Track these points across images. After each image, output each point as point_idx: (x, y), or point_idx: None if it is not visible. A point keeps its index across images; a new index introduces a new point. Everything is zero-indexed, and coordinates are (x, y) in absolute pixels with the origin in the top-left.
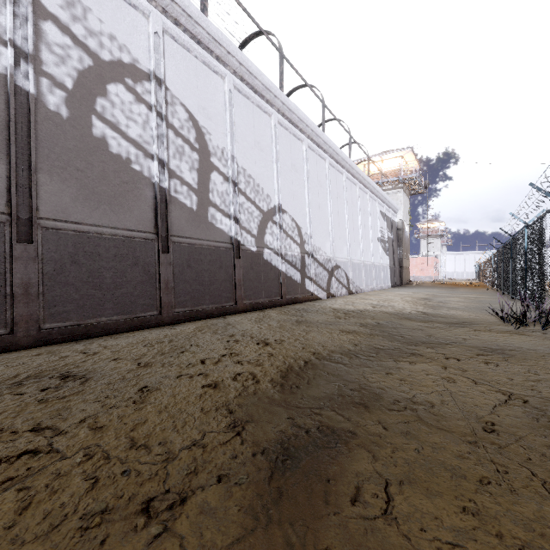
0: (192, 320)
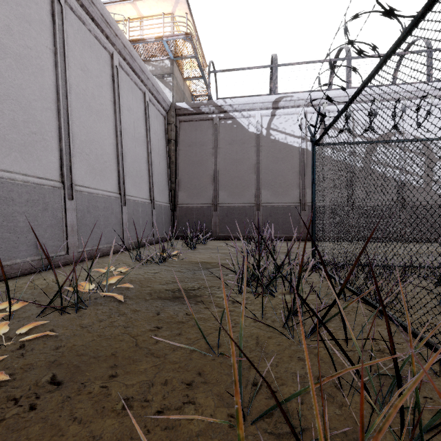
0: (419, 242)
